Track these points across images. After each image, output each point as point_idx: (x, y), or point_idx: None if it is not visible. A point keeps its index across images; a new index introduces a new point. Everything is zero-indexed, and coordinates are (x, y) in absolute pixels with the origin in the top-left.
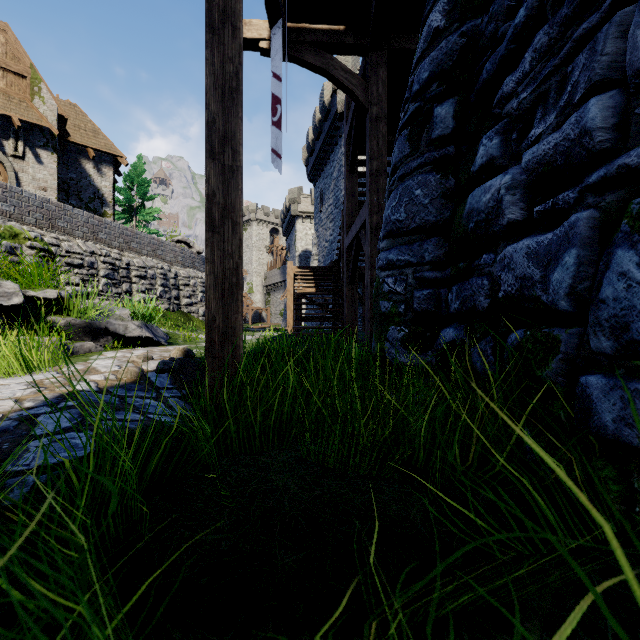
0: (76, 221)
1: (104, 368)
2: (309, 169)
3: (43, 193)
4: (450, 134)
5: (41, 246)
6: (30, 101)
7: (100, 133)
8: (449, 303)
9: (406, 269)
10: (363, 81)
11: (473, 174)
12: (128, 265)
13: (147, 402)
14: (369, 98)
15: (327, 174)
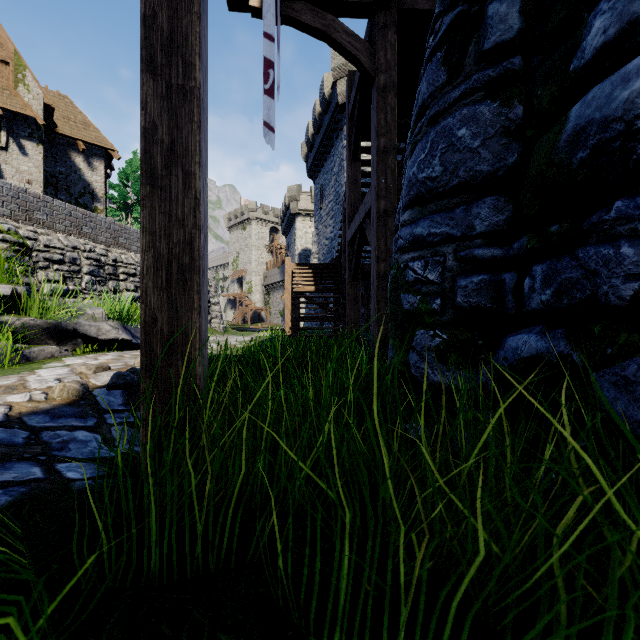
0: (57, 214)
1: (37, 383)
2: (309, 165)
3: (28, 186)
4: (515, 38)
5: (15, 239)
6: (14, 89)
7: (91, 125)
8: (526, 294)
9: (443, 247)
10: (369, 46)
11: (576, 74)
12: (115, 261)
13: (76, 436)
14: (376, 65)
15: (327, 169)
